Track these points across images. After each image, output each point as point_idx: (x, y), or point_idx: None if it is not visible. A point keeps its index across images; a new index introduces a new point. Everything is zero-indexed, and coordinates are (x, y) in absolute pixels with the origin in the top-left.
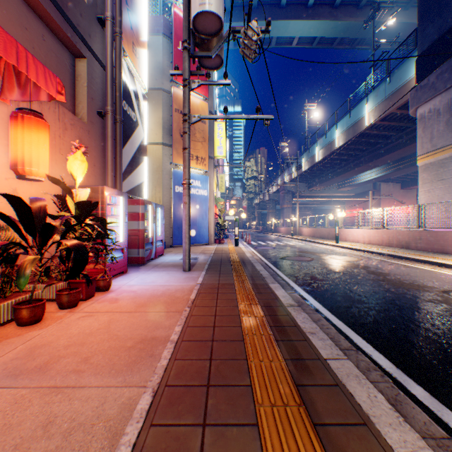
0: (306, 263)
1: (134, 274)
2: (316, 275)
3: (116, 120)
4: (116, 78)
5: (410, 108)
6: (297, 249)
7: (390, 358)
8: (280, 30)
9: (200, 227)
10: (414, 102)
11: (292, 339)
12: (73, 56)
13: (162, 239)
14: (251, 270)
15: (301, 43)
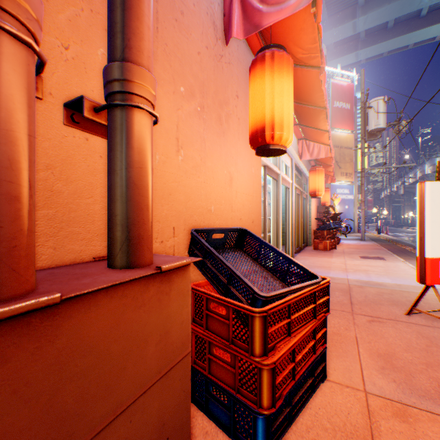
0: None
1: None
2: None
3: None
4: None
5: None
6: None
7: None
8: (418, 37)
9: (347, 220)
10: None
11: None
12: None
13: None
14: (400, 242)
15: None
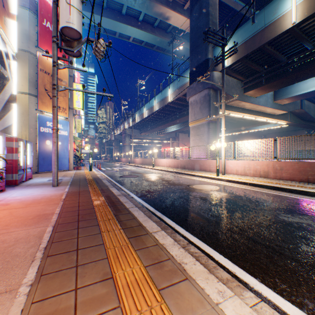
0: (133, 178)
1: (13, 191)
2: (137, 183)
3: None
4: None
5: (187, 97)
6: (131, 171)
7: (154, 207)
8: (121, 29)
9: (62, 158)
10: (188, 95)
11: (116, 205)
12: None
13: (31, 167)
14: (100, 183)
15: (136, 41)
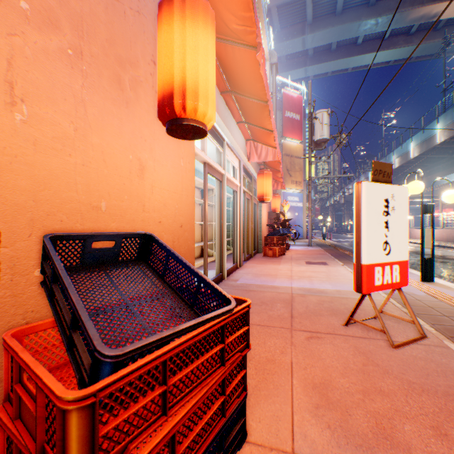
0: None
1: None
2: None
3: None
4: None
5: None
6: None
7: None
8: (355, 62)
9: (297, 227)
10: None
11: None
12: None
13: None
14: (341, 247)
15: (377, 64)
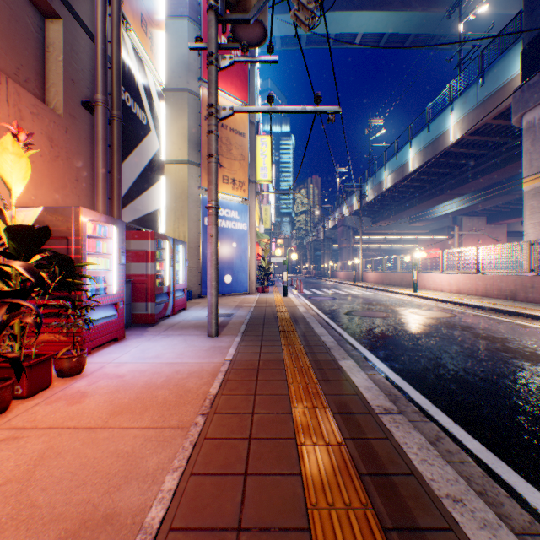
0: (381, 321)
1: (134, 341)
2: (401, 341)
3: (113, 117)
4: (112, 57)
5: (514, 115)
6: (364, 300)
7: None
8: (339, 25)
9: (237, 271)
10: (519, 107)
11: (418, 524)
12: (40, 14)
13: (184, 288)
14: (308, 335)
15: (365, 42)
